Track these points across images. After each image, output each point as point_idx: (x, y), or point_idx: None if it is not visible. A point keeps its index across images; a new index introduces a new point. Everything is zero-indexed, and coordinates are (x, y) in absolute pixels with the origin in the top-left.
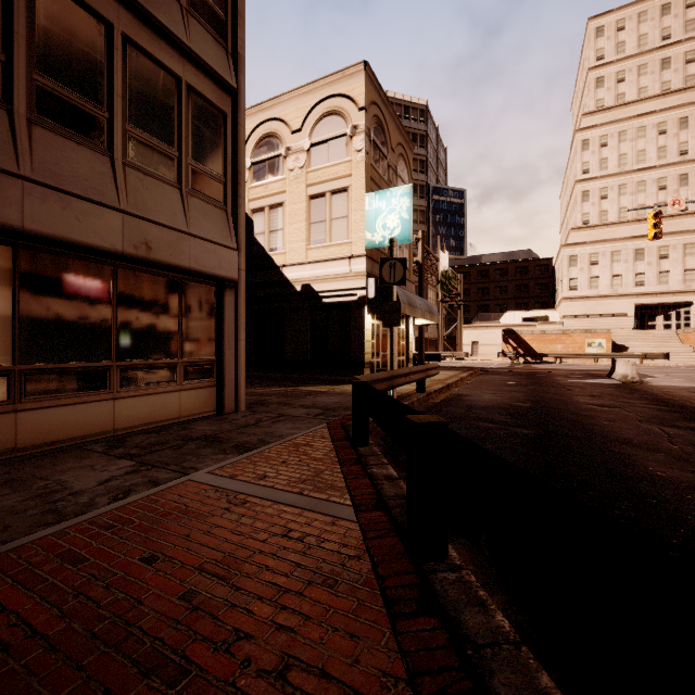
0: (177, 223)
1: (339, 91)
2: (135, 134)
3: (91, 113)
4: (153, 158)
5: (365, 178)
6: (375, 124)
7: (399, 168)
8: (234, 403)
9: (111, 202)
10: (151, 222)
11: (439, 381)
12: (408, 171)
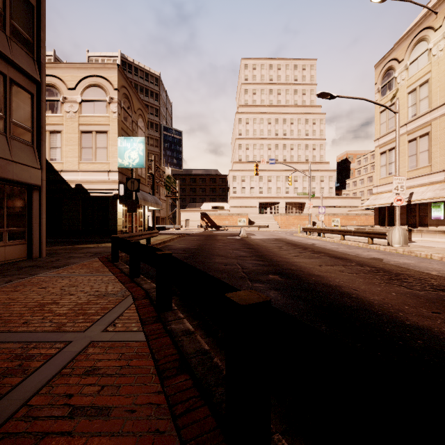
0: (5, 155)
1: (101, 75)
2: None
3: None
4: None
5: (118, 128)
6: (124, 98)
7: (139, 122)
8: (38, 253)
9: None
10: None
11: (160, 240)
12: (145, 123)
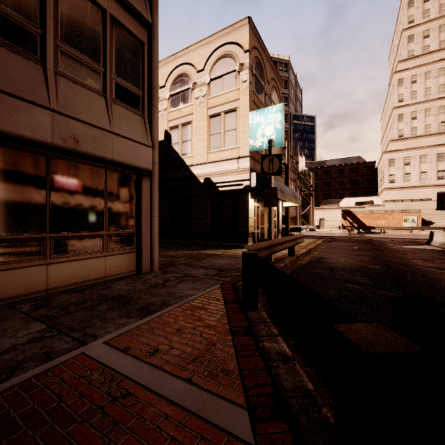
0: (102, 123)
1: (230, 40)
2: (65, 49)
3: (25, 28)
4: (82, 70)
5: (249, 101)
6: (256, 63)
7: (272, 96)
8: (149, 265)
9: (42, 102)
10: (78, 120)
11: (302, 247)
12: (279, 98)
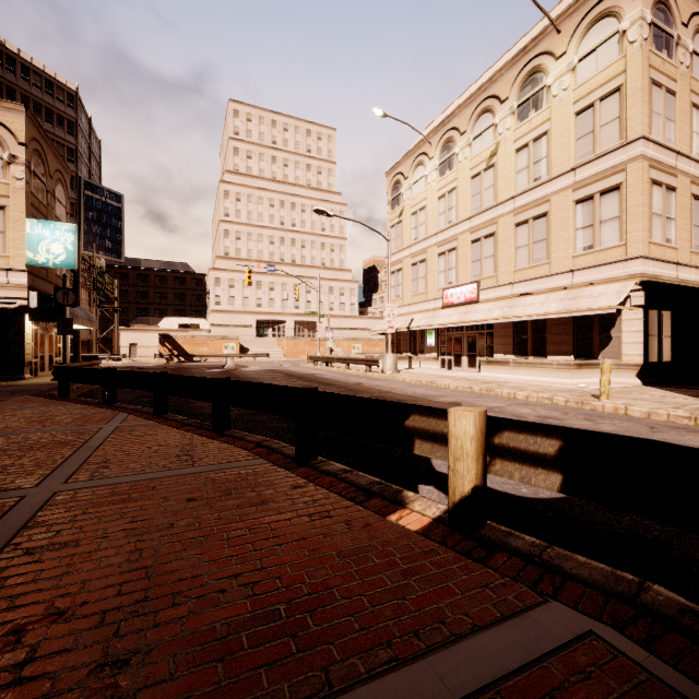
0: None
1: None
2: None
3: None
4: None
5: (26, 205)
6: (35, 157)
7: (57, 192)
8: None
9: None
10: None
11: None
12: (66, 193)
